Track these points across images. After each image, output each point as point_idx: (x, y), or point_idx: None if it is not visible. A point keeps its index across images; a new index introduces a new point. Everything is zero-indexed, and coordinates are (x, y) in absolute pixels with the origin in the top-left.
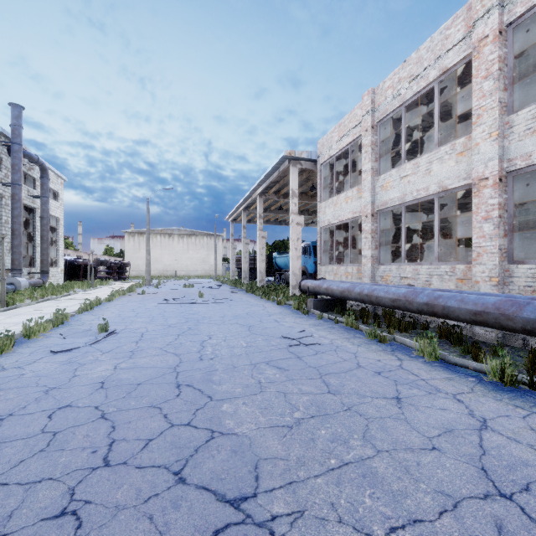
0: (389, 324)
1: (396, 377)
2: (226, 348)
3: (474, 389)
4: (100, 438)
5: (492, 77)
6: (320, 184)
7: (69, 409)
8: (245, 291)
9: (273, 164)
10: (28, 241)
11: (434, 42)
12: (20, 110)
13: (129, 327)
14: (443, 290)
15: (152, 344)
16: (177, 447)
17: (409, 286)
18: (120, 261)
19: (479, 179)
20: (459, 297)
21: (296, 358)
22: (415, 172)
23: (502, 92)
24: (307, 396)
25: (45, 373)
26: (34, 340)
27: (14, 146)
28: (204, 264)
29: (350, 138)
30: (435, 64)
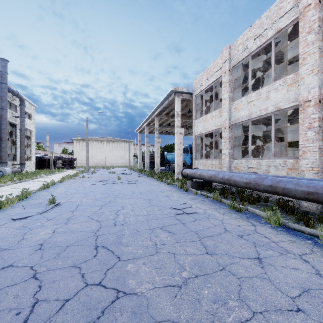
0: (242, 198)
1: (254, 240)
2: (133, 216)
3: (313, 250)
4: (26, 298)
5: (313, 32)
6: (194, 108)
7: (10, 269)
8: (147, 175)
9: (165, 96)
10: (12, 145)
11: (271, 12)
12: (6, 62)
13: (69, 201)
14: (280, 176)
15: (83, 213)
16: (88, 308)
17: (255, 173)
18: (70, 157)
19: (304, 101)
20: (295, 182)
21: (181, 224)
22: (258, 98)
23: (321, 42)
24: (191, 257)
25: (3, 236)
26: (4, 210)
27: (2, 84)
28: (122, 159)
29: (214, 78)
30: (272, 27)
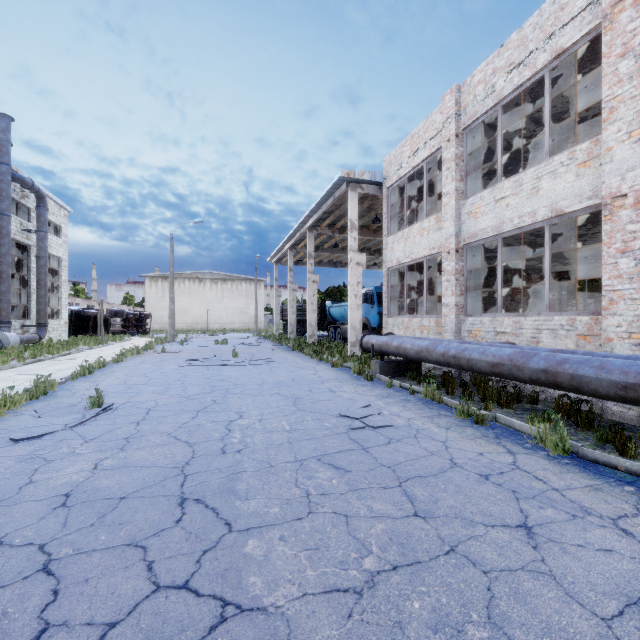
0: (485, 396)
1: (514, 484)
2: (261, 434)
3: None
4: (23, 621)
5: (632, 54)
6: (386, 213)
7: None
8: (292, 348)
9: (326, 189)
10: (21, 287)
11: (544, 15)
12: (8, 121)
13: (133, 400)
14: (563, 350)
15: (159, 427)
16: None
17: (511, 345)
18: (139, 312)
19: (612, 197)
20: (596, 362)
21: (361, 451)
22: (517, 191)
23: None
24: (383, 523)
25: None
26: None
27: (1, 166)
28: (243, 315)
29: (426, 152)
30: (546, 46)
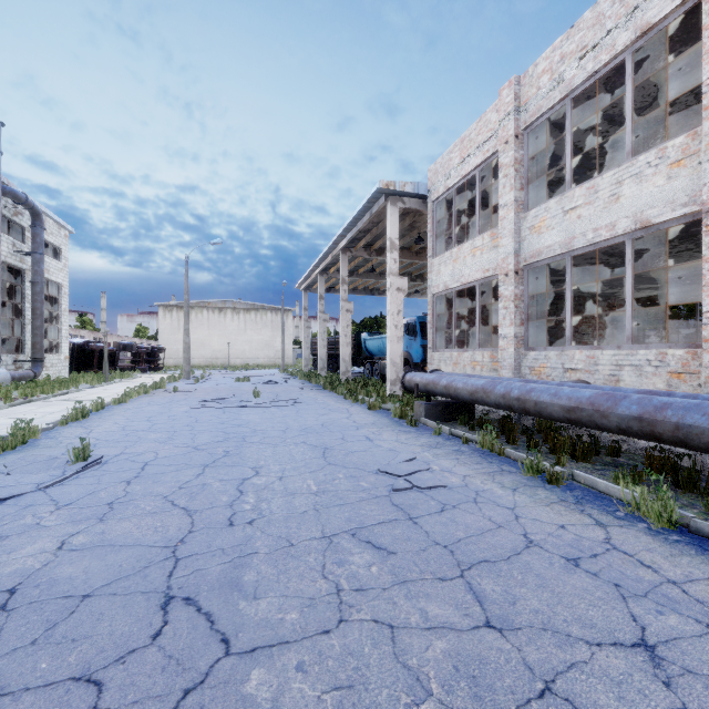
0: (555, 446)
1: (614, 574)
2: (281, 497)
3: None
4: None
5: None
6: (431, 231)
7: None
8: (322, 387)
9: (362, 203)
10: (14, 317)
11: None
12: None
13: (128, 451)
14: (656, 392)
15: (153, 487)
16: None
17: (588, 385)
18: (150, 345)
19: None
20: None
21: (408, 522)
22: (591, 200)
23: None
24: (443, 639)
25: None
26: None
27: None
28: (268, 349)
29: (479, 158)
30: (628, 22)
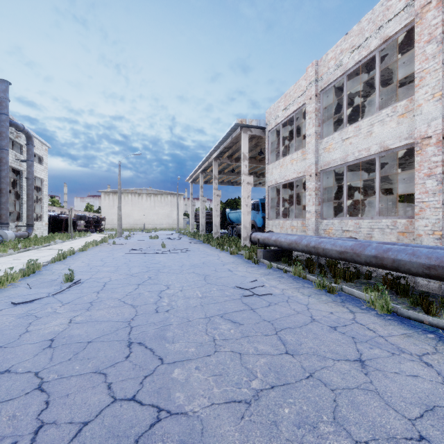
0: (335, 274)
1: (353, 333)
2: (182, 299)
3: (438, 348)
4: (26, 421)
5: (435, 40)
6: (268, 148)
7: (5, 377)
8: (202, 241)
9: (226, 131)
10: (15, 199)
11: (375, 13)
12: (7, 85)
13: (94, 277)
14: (388, 243)
15: (112, 295)
16: (115, 436)
17: (353, 239)
18: (96, 216)
19: (422, 138)
20: (410, 251)
21: (250, 311)
22: (357, 134)
23: None
24: (264, 358)
25: None
26: (1, 290)
27: (2, 116)
28: (168, 218)
29: (295, 107)
30: (377, 34)
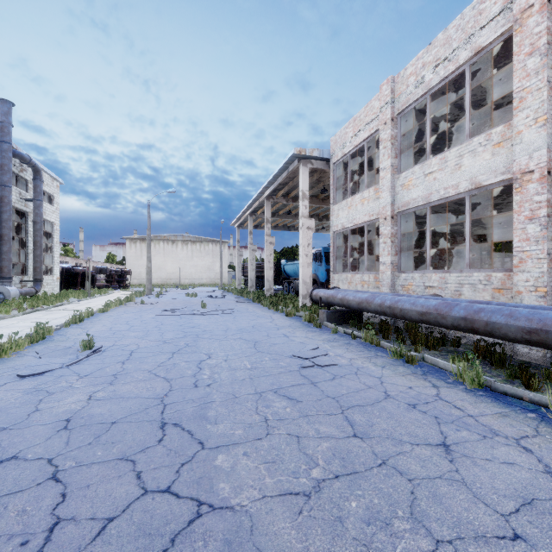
0: (415, 340)
1: (436, 412)
2: (227, 371)
3: (539, 430)
4: (39, 516)
5: (538, 53)
6: (332, 185)
7: (11, 464)
8: (252, 300)
9: (281, 164)
10: (20, 247)
11: (465, 19)
12: (10, 106)
13: (118, 344)
14: (480, 301)
15: (141, 365)
16: (146, 534)
17: (437, 297)
18: (120, 269)
19: (522, 173)
20: (506, 311)
21: (311, 385)
22: (443, 167)
23: (551, 70)
24: (327, 442)
25: (1, 405)
26: (4, 360)
27: (3, 144)
28: (209, 272)
29: (366, 133)
30: (467, 44)
